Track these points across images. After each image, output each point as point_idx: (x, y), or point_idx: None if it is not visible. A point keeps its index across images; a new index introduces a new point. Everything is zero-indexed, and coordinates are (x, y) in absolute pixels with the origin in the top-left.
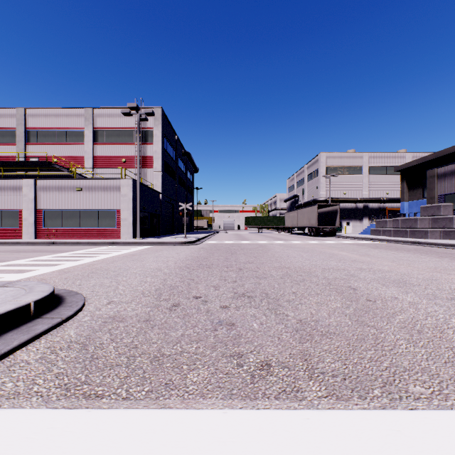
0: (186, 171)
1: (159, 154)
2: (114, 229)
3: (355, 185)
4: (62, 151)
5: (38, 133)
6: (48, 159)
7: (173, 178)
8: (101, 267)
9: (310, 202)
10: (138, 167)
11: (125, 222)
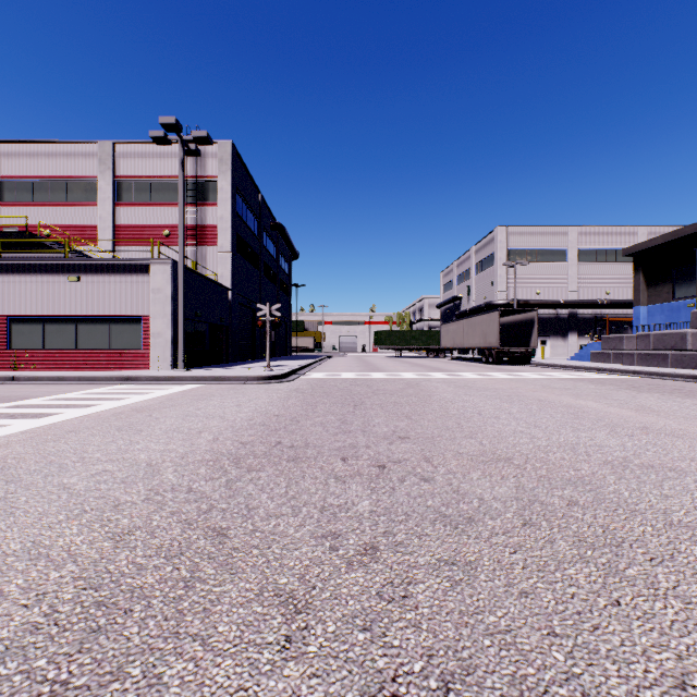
0: (278, 256)
1: (228, 222)
2: (139, 352)
3: (556, 280)
4: (60, 217)
5: (17, 185)
6: (35, 231)
7: (254, 265)
8: (1, 459)
9: (481, 307)
10: (182, 238)
11: (158, 340)
